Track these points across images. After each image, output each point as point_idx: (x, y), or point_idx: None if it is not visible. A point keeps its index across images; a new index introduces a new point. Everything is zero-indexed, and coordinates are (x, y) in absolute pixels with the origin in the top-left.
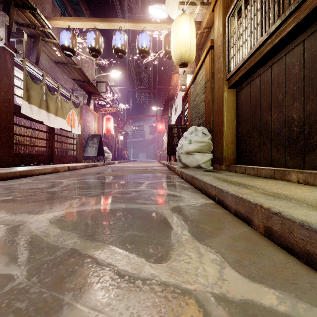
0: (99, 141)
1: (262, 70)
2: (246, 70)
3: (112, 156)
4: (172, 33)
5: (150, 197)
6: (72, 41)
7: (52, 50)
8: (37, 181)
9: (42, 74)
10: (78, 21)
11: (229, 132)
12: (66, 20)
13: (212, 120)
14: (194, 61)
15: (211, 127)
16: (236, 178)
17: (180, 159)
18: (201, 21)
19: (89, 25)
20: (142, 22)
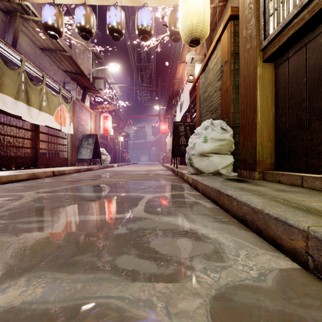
0: (95, 142)
1: None
2: (305, 21)
3: (111, 158)
4: (180, 1)
5: (151, 242)
6: (56, 19)
7: (35, 32)
8: None
9: (21, 59)
10: None
11: (265, 124)
12: None
13: (232, 112)
14: (205, 45)
15: (230, 121)
16: (306, 198)
17: (191, 162)
18: None
19: None
20: None
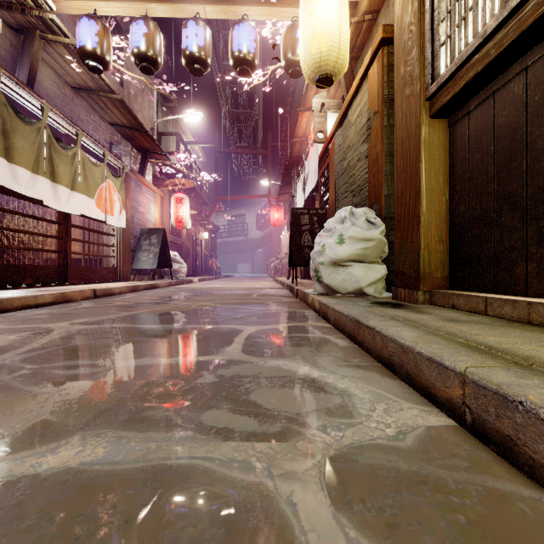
0: (162, 241)
1: (535, 54)
2: (490, 58)
3: (189, 268)
4: (301, 14)
5: (251, 394)
6: (100, 41)
7: (64, 62)
8: None
9: (42, 106)
10: (113, 1)
11: (433, 216)
12: None
13: (384, 194)
14: (344, 83)
15: (382, 209)
16: (483, 331)
17: (319, 276)
18: (357, 2)
19: (136, 8)
20: (240, 2)
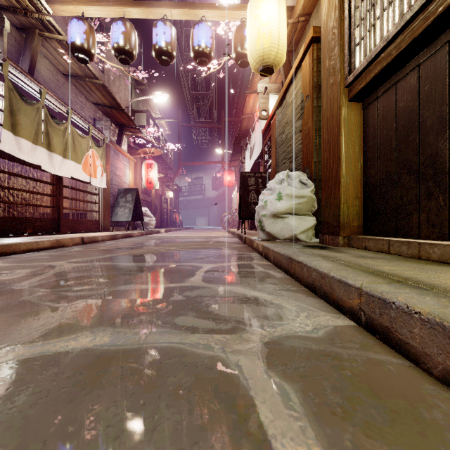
0: (136, 199)
1: (425, 54)
2: (392, 57)
3: (157, 221)
4: (248, 18)
5: (210, 307)
6: (87, 38)
7: (57, 54)
8: (11, 265)
9: (40, 90)
10: (97, 5)
11: (351, 178)
12: (78, 3)
13: (314, 160)
14: (283, 71)
15: (313, 173)
16: (383, 263)
17: (262, 225)
18: (293, 6)
19: (116, 11)
20: (199, 6)
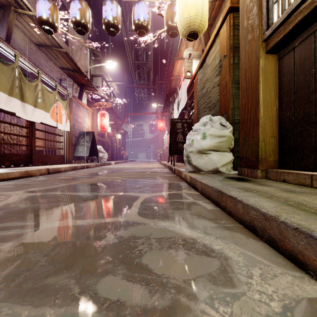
0: (92, 140)
1: None
2: (315, 4)
3: (109, 156)
4: None
5: (143, 256)
6: (51, 13)
7: (30, 28)
8: None
9: (15, 54)
10: None
11: (268, 119)
12: None
13: (231, 107)
14: (203, 40)
15: (229, 117)
16: None
17: (189, 160)
18: None
19: None
20: None
